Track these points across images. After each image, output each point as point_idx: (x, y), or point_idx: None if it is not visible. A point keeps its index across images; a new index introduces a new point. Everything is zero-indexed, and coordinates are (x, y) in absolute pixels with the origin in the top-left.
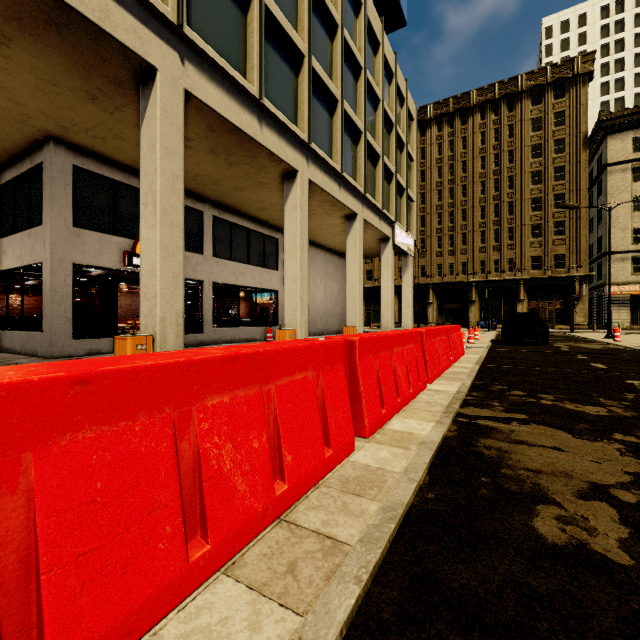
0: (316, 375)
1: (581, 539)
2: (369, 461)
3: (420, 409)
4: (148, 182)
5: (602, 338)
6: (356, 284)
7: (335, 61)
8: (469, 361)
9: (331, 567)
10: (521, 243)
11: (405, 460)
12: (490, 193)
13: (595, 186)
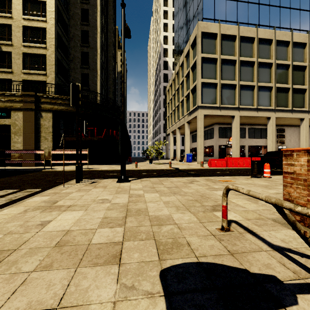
0: (248, 160)
1: None
2: None
3: None
4: (233, 133)
5: None
6: (304, 143)
7: (289, 75)
8: None
9: (245, 168)
10: None
11: None
12: None
13: None
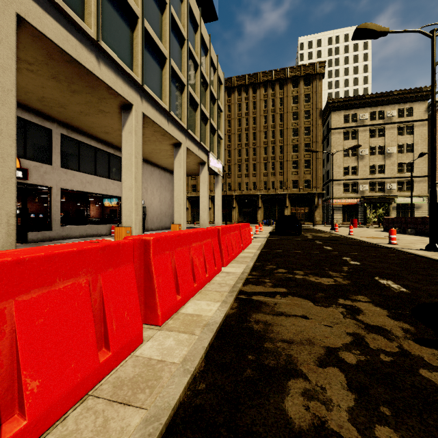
0: (92, 279)
1: (321, 417)
2: (153, 353)
3: (212, 290)
4: None
5: (329, 230)
6: (181, 193)
7: (164, 29)
8: (254, 247)
9: None
10: (287, 172)
11: (187, 347)
12: (269, 139)
13: (325, 141)
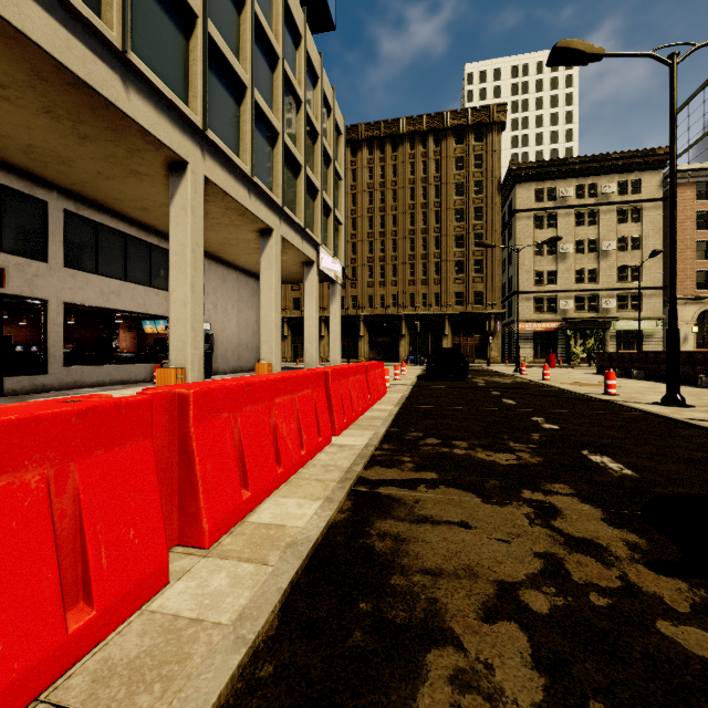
0: (57, 472)
1: None
2: (184, 605)
3: (311, 478)
4: None
5: (512, 372)
6: (272, 312)
7: (243, 38)
8: (390, 402)
9: None
10: (446, 278)
11: (249, 590)
12: (419, 226)
13: (507, 230)
